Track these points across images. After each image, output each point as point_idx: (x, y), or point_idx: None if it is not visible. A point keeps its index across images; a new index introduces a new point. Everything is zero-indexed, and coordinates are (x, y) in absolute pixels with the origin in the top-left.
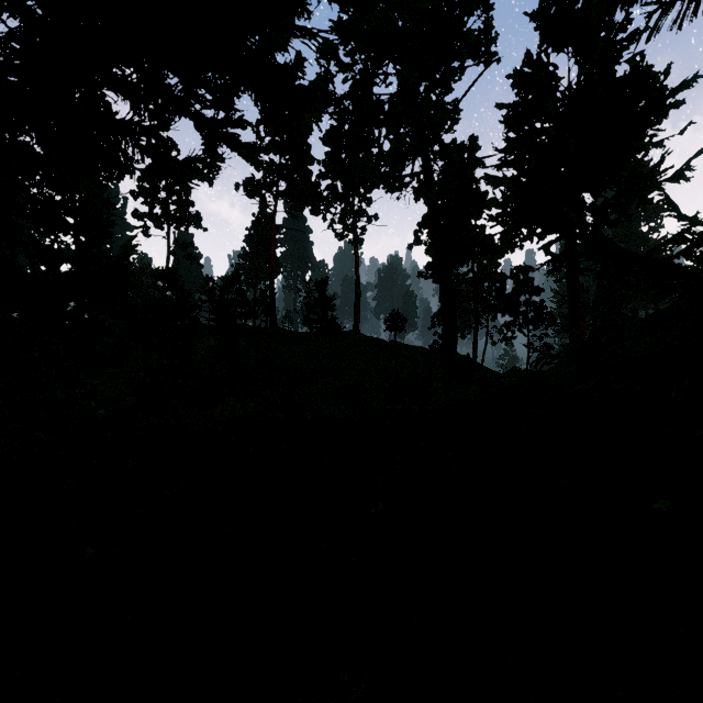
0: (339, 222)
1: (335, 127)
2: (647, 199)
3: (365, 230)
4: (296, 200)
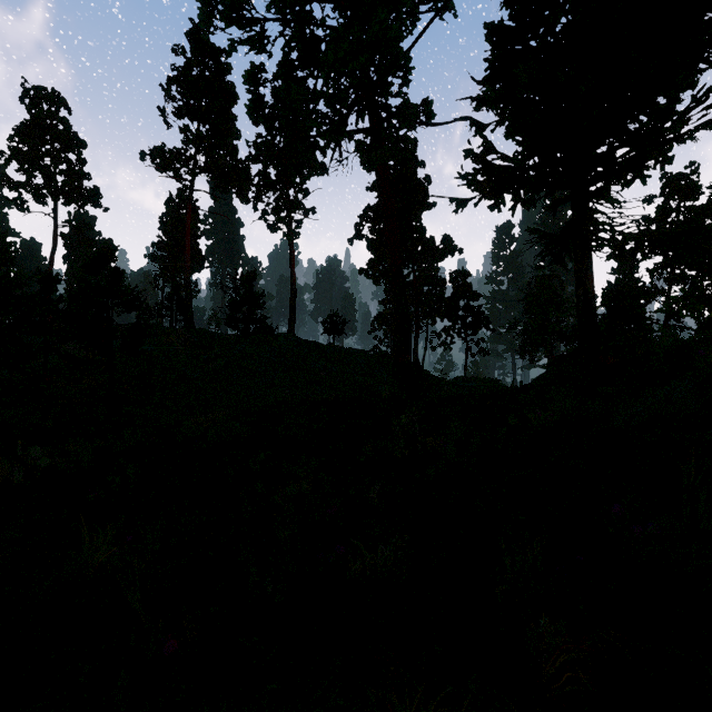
0: (272, 212)
1: (257, 68)
2: (668, 157)
3: (301, 223)
4: (217, 177)
